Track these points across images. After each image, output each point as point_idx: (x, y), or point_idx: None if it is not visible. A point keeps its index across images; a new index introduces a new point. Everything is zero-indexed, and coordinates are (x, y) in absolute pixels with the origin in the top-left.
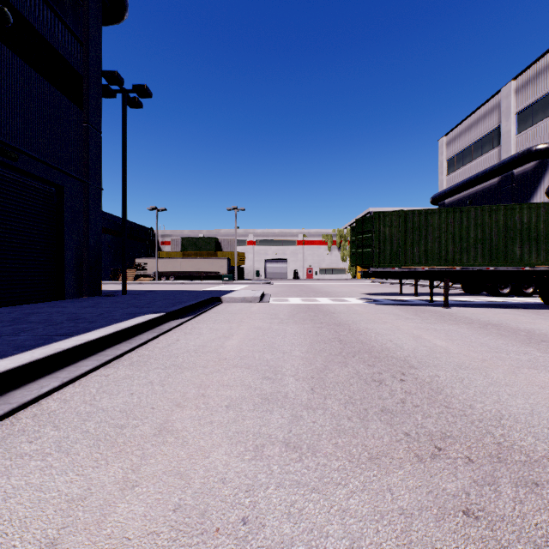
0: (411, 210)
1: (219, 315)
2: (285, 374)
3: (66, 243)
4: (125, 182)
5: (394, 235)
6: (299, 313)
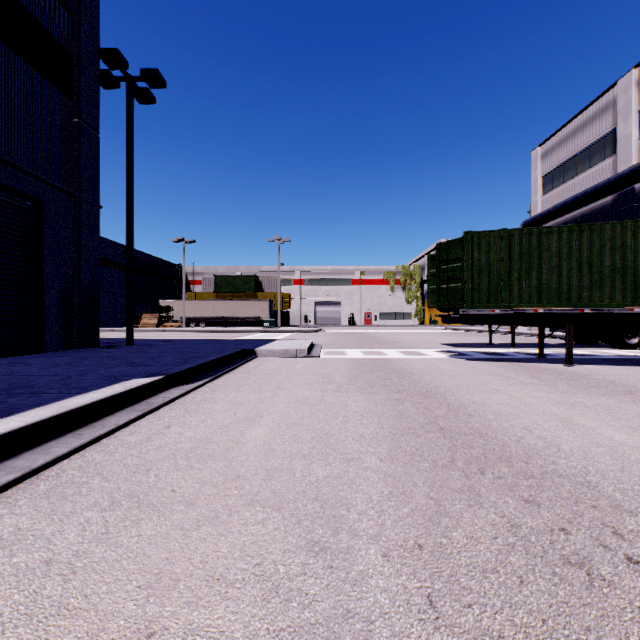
0: (518, 229)
1: (248, 376)
2: (356, 531)
3: (47, 276)
4: (131, 198)
5: (493, 264)
6: (363, 374)
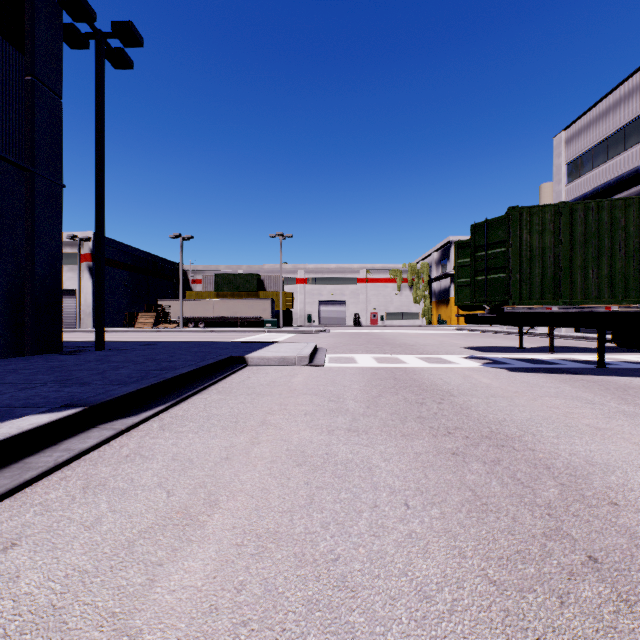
0: (582, 202)
1: (225, 398)
2: None
3: None
4: (101, 176)
5: (548, 248)
6: (384, 394)
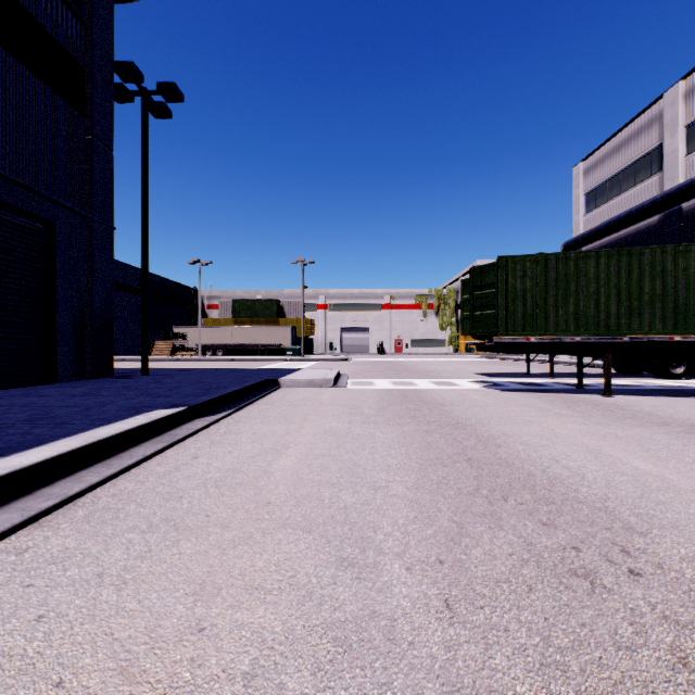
0: (554, 253)
1: (272, 408)
2: (382, 550)
3: (59, 302)
4: (147, 219)
5: (528, 290)
6: (392, 405)
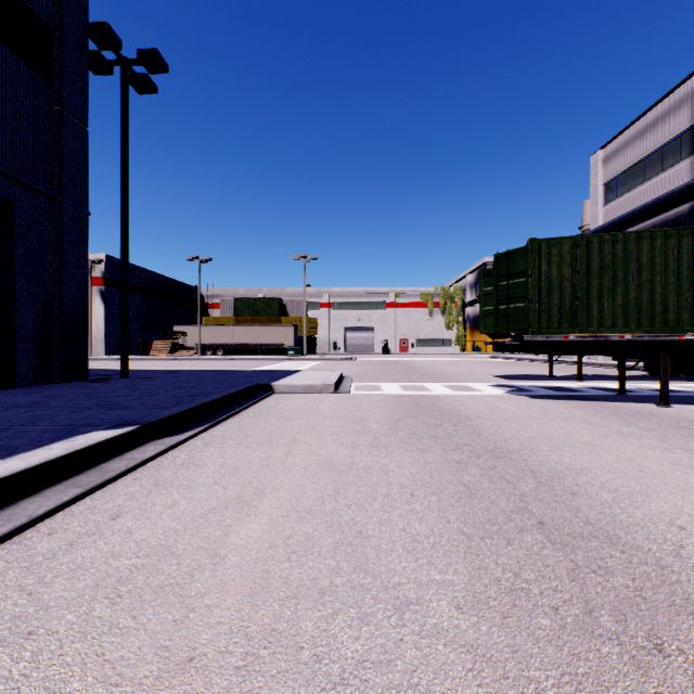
0: (598, 235)
1: (257, 422)
2: None
3: (18, 295)
4: (126, 203)
5: (566, 279)
6: (405, 418)
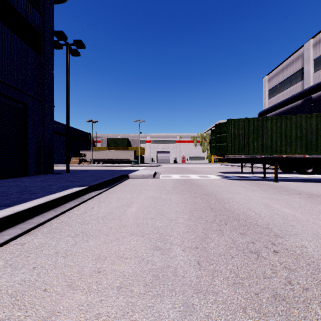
0: (252, 118)
1: (126, 187)
2: (173, 243)
3: (29, 140)
4: (68, 102)
5: (241, 134)
6: (179, 186)
